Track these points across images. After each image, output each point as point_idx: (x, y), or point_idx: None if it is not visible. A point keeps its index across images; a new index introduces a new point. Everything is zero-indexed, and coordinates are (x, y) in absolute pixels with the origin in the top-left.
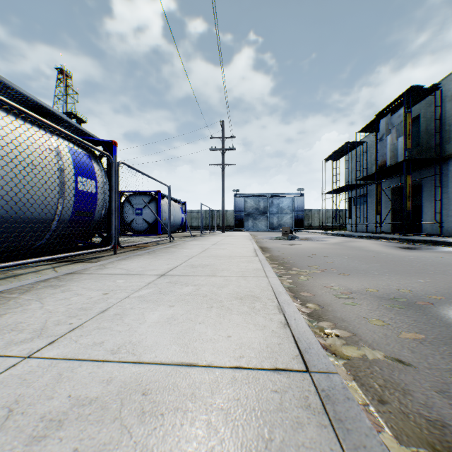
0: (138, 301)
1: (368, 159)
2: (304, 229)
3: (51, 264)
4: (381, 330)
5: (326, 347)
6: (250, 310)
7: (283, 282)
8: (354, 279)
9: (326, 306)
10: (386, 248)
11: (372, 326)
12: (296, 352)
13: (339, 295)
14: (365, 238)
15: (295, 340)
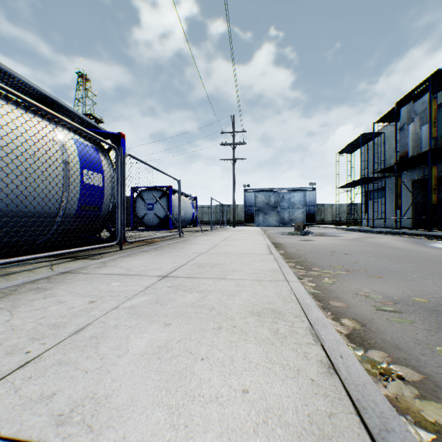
0: (127, 314)
1: (386, 151)
2: (316, 224)
3: (52, 261)
4: None
5: (392, 401)
6: (272, 335)
7: (305, 287)
8: (391, 283)
9: (367, 322)
10: (413, 245)
11: None
12: (365, 439)
13: (380, 306)
14: (384, 233)
15: (355, 405)
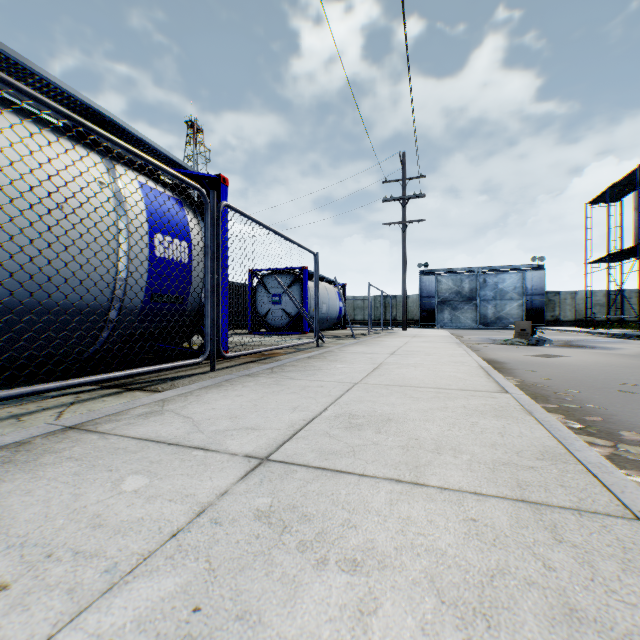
0: None
1: None
2: (544, 326)
3: (83, 392)
4: None
5: None
6: None
7: None
8: None
9: None
10: None
11: None
12: None
13: None
14: None
15: None
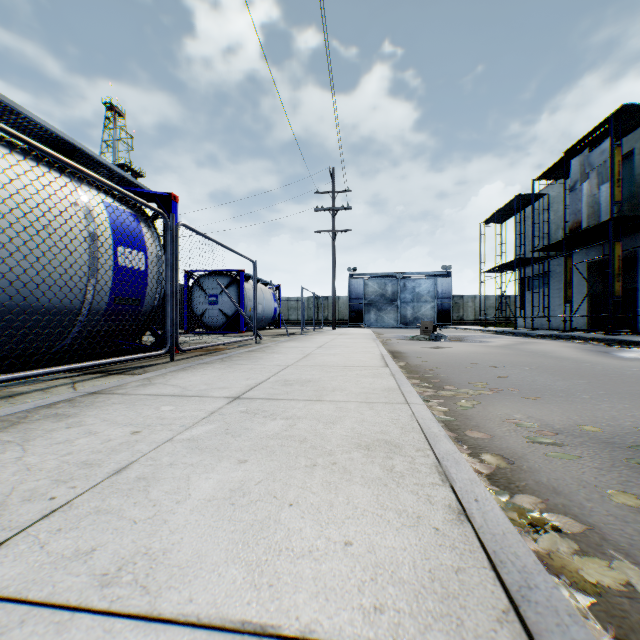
0: (186, 448)
1: (550, 221)
2: (452, 325)
3: (73, 377)
4: (638, 518)
5: (542, 558)
6: (385, 474)
7: (433, 412)
8: (552, 407)
9: (516, 459)
10: (587, 353)
11: (617, 507)
12: (500, 597)
13: (535, 438)
14: (548, 338)
15: (490, 558)
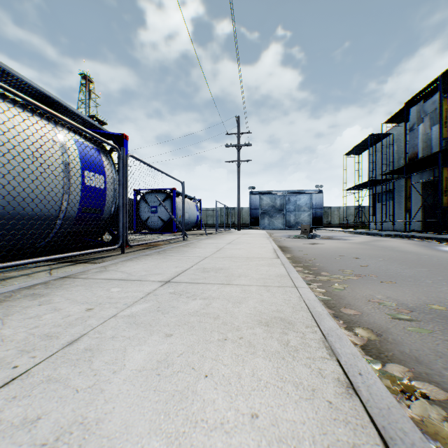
0: (126, 323)
1: (394, 152)
2: (323, 227)
3: (51, 265)
4: None
5: (417, 425)
6: (282, 348)
7: (314, 293)
8: (404, 289)
9: (382, 332)
10: (424, 248)
11: None
12: None
13: (395, 315)
14: (393, 237)
15: (381, 434)
